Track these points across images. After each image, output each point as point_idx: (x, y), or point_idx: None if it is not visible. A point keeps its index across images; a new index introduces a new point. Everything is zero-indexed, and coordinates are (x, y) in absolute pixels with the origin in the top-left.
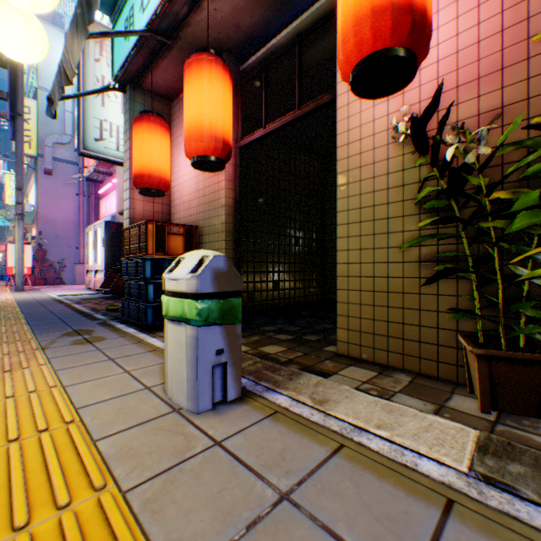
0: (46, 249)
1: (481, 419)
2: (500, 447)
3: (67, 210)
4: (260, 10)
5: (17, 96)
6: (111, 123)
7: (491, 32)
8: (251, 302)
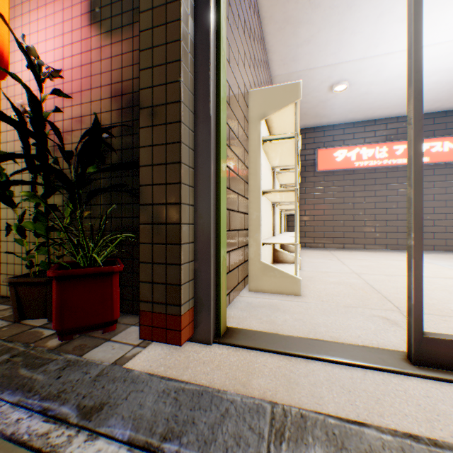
0: None
1: (30, 326)
2: None
3: None
4: None
5: None
6: None
7: (78, 65)
8: None
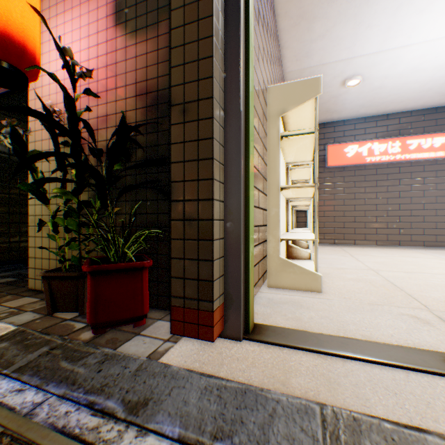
0: None
1: (61, 319)
2: (14, 334)
3: None
4: None
5: None
6: None
7: (104, 65)
8: (16, 251)
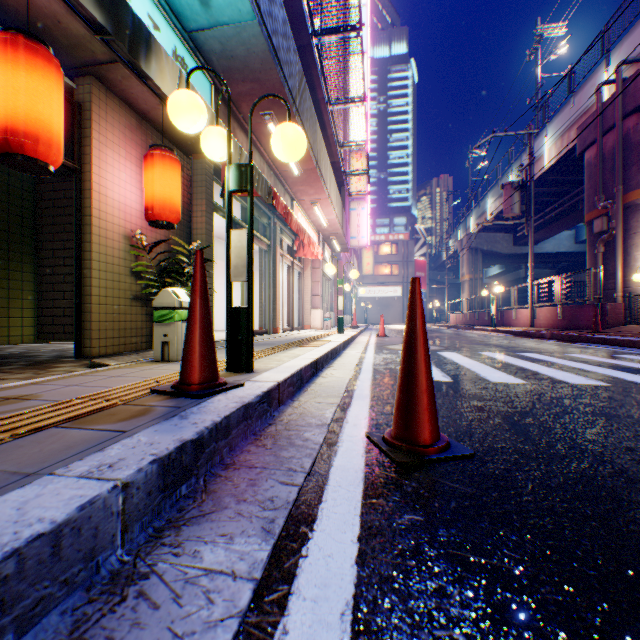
0: None
1: None
2: None
3: None
4: (17, 5)
5: None
6: None
7: None
8: None
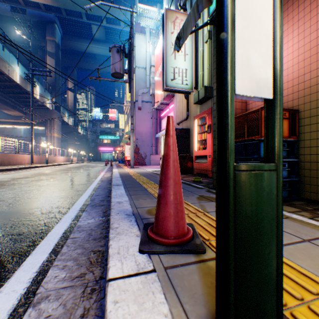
0: (139, 147)
1: None
2: None
3: (146, 127)
4: None
5: (131, 70)
6: (178, 68)
7: None
8: None
